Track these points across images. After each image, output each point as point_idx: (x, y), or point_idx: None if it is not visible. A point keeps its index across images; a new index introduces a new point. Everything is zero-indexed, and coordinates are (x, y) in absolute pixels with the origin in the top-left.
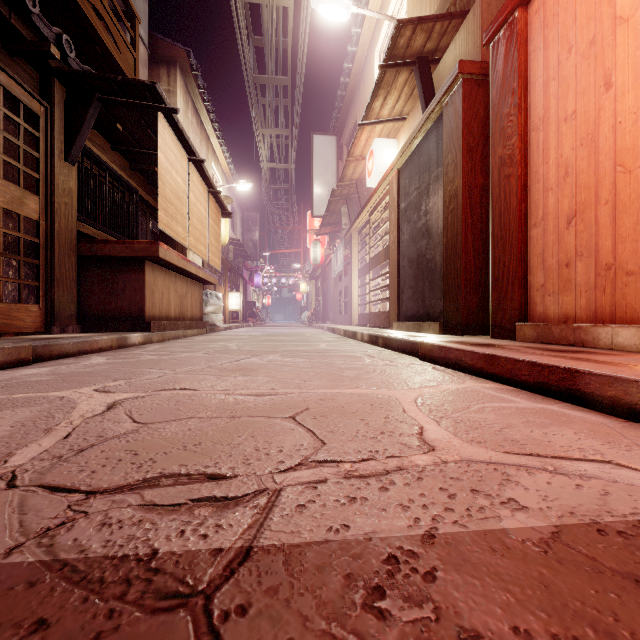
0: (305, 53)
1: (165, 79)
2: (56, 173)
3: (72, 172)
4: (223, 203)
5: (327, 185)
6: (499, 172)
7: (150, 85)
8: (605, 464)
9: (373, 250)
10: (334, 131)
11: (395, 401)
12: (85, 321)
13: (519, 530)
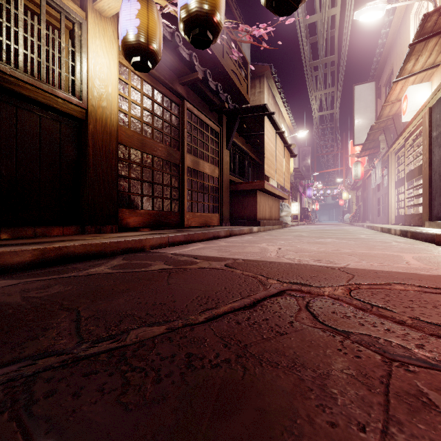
0: (348, 36)
1: (258, 86)
2: (223, 156)
3: (228, 153)
4: (291, 150)
5: (366, 120)
6: None
7: (263, 106)
8: None
9: (408, 167)
10: (373, 78)
11: (401, 256)
12: (231, 221)
13: (423, 274)
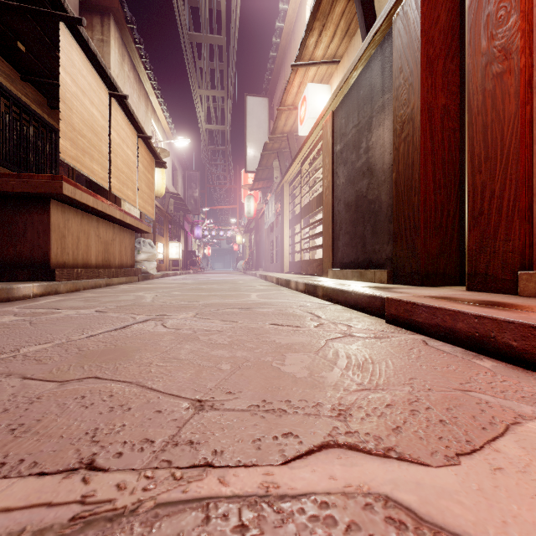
0: (238, 10)
1: (98, 28)
2: None
3: None
4: (156, 151)
5: (260, 143)
6: (483, 73)
7: None
8: None
9: (304, 199)
10: (266, 94)
11: None
12: None
13: None
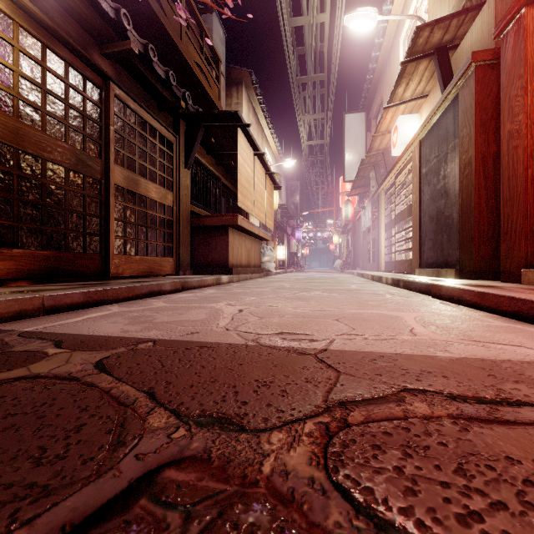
0: (338, 53)
1: (235, 95)
2: (181, 177)
3: (188, 174)
4: (275, 180)
5: (357, 154)
6: (508, 144)
7: (234, 113)
8: (518, 347)
9: (398, 208)
10: (363, 108)
11: (401, 317)
12: (194, 268)
13: (442, 356)
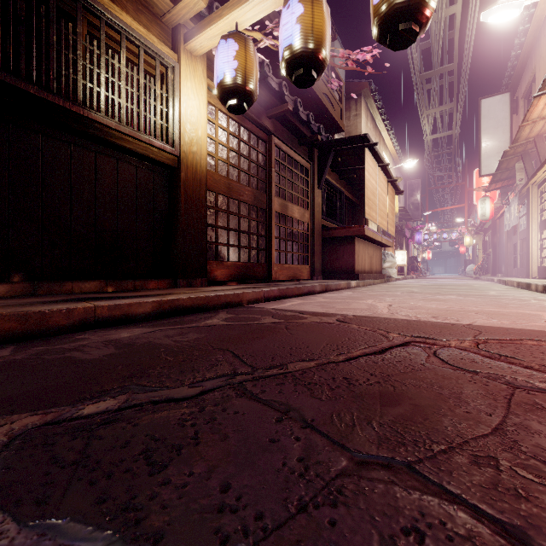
0: (472, 38)
1: (353, 108)
2: (314, 197)
3: (319, 193)
4: (397, 186)
5: (498, 143)
6: None
7: (363, 136)
8: None
9: None
10: (506, 88)
11: (540, 315)
12: (324, 273)
13: None
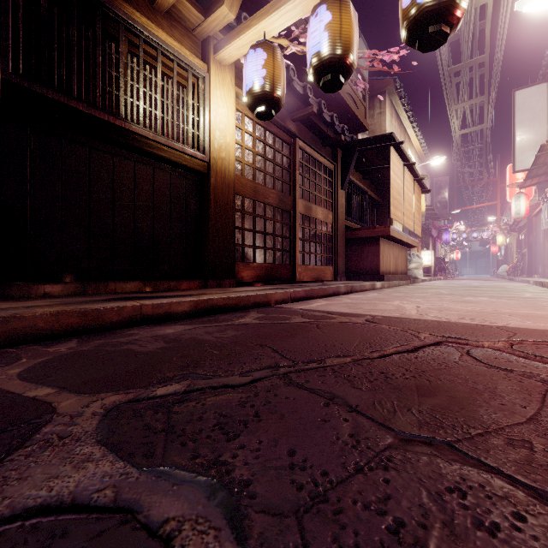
0: (505, 28)
1: (377, 106)
2: (338, 197)
3: (343, 194)
4: (423, 184)
5: (534, 136)
6: None
7: (388, 135)
8: None
9: None
10: (544, 77)
11: None
12: (347, 275)
13: None
